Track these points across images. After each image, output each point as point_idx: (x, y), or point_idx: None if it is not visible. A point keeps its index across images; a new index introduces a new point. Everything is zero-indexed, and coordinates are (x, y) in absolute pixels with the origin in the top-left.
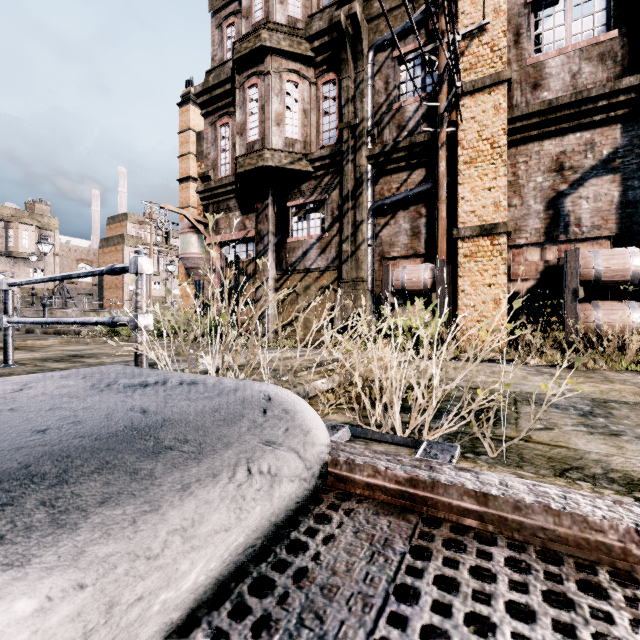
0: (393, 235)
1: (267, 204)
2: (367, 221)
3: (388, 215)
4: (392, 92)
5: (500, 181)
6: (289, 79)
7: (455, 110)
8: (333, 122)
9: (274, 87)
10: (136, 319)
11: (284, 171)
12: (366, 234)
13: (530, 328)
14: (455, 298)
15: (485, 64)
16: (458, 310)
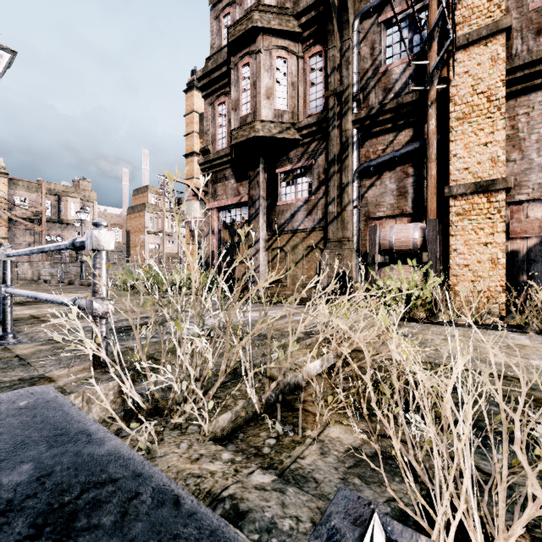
0: (379, 196)
1: (258, 171)
2: (353, 183)
3: (374, 176)
4: (378, 57)
5: (498, 135)
6: (278, 55)
7: (446, 66)
8: (319, 92)
9: (264, 64)
10: (92, 306)
11: (273, 140)
12: (352, 195)
13: (539, 291)
14: (445, 257)
15: (480, 15)
16: (449, 269)
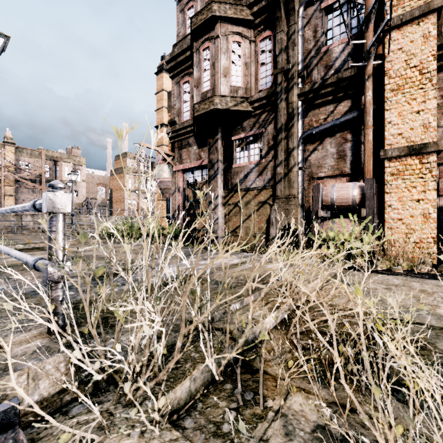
0: (321, 158)
1: (217, 139)
2: (298, 148)
3: (316, 142)
4: (320, 38)
5: (429, 104)
6: (233, 40)
7: (381, 44)
8: (269, 70)
9: (222, 47)
10: (46, 270)
11: (230, 112)
12: (297, 158)
13: None
14: (380, 211)
15: None
16: (385, 223)
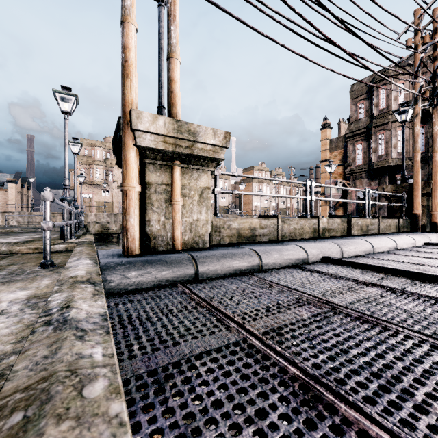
0: None
1: (385, 176)
2: None
3: None
4: None
5: None
6: (399, 129)
7: None
8: (421, 143)
9: (392, 134)
10: None
11: (396, 165)
12: None
13: None
14: None
15: None
16: None
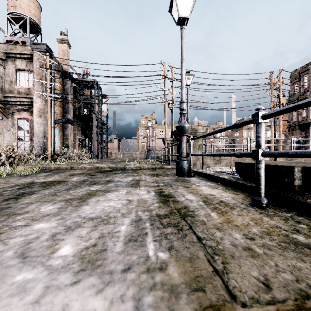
0: None
1: (308, 129)
2: None
3: None
4: None
5: None
6: None
7: None
8: None
9: None
10: None
11: None
12: None
13: None
14: None
15: None
16: None
